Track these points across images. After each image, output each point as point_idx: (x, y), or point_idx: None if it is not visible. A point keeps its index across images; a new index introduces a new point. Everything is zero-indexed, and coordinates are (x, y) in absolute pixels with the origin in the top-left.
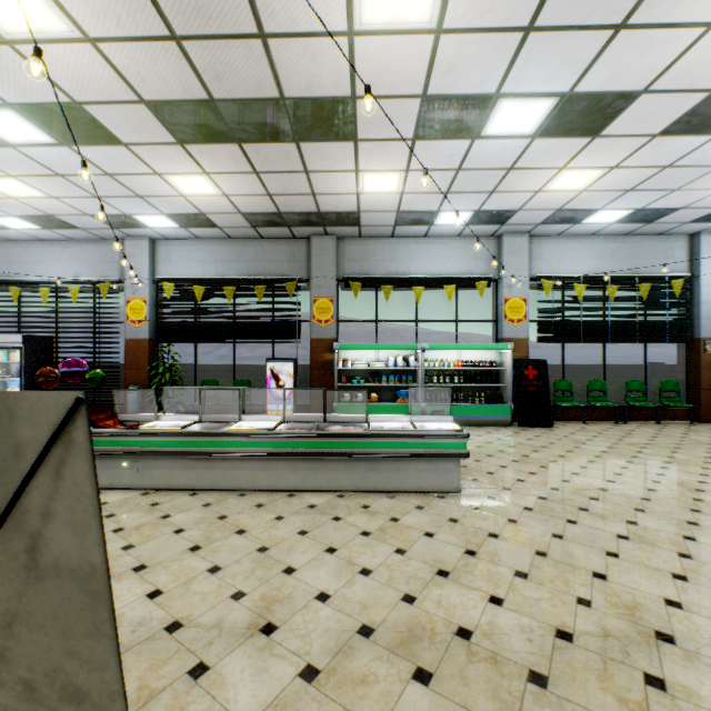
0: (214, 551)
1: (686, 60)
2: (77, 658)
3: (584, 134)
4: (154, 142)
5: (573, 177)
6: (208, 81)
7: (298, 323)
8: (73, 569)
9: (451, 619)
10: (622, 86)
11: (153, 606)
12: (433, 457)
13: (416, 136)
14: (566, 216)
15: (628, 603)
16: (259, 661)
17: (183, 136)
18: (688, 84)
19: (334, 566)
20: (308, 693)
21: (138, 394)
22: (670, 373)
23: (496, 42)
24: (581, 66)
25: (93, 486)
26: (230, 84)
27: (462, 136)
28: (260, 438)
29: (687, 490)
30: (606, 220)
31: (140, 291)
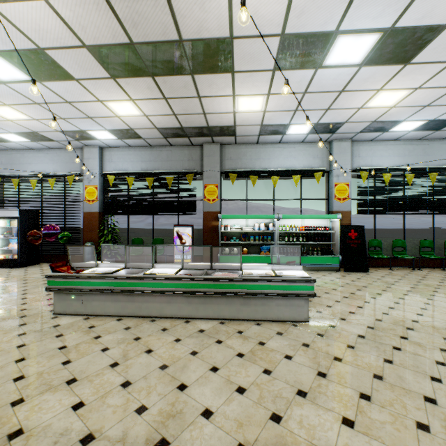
0: (128, 368)
1: None
2: None
3: (399, 62)
4: (96, 77)
5: (387, 96)
6: (128, 28)
7: (194, 201)
8: None
9: (312, 440)
10: (432, 20)
11: (75, 417)
12: (289, 296)
13: (275, 67)
14: (378, 126)
15: None
16: None
17: (114, 72)
18: None
19: (217, 383)
20: None
21: (91, 248)
22: (445, 235)
23: None
24: (403, 4)
25: None
26: (144, 30)
27: (309, 66)
28: (165, 280)
29: None
30: (406, 129)
31: (93, 181)
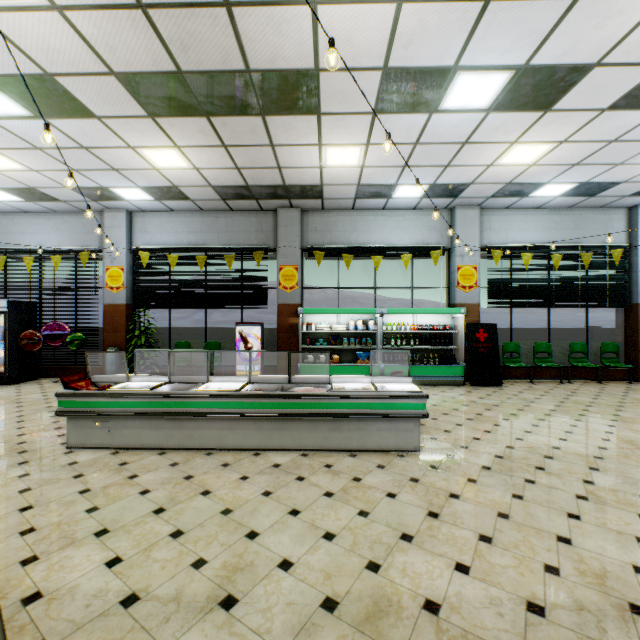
0: (178, 514)
1: (639, 32)
2: None
3: (537, 109)
4: (126, 115)
5: (524, 151)
6: (175, 52)
7: (265, 290)
8: None
9: (417, 590)
10: (576, 58)
11: (111, 575)
12: (394, 417)
13: (376, 109)
14: (514, 189)
15: (596, 571)
16: None
17: (154, 109)
18: (639, 57)
19: (298, 529)
20: None
21: (115, 356)
22: (605, 336)
23: (456, 12)
24: (538, 37)
25: None
26: (197, 56)
27: (421, 109)
28: (226, 399)
29: (636, 448)
30: (551, 193)
31: (118, 260)
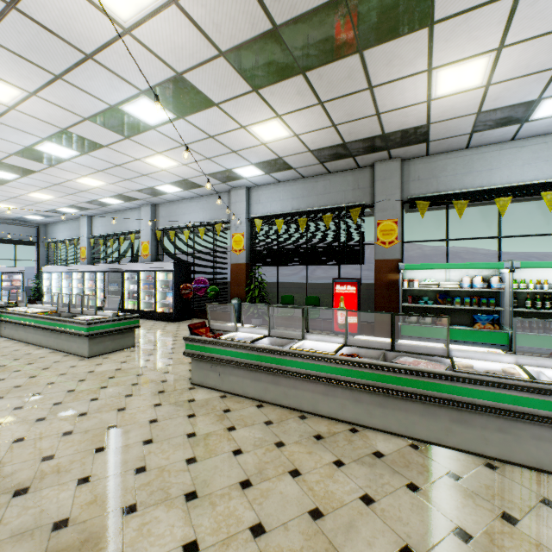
0: (263, 496)
1: None
2: None
3: None
4: (236, 95)
5: None
6: (269, 5)
7: (361, 246)
8: None
9: None
10: None
11: None
12: None
13: None
14: None
15: None
16: None
17: (256, 81)
18: None
19: None
20: None
21: (238, 305)
22: None
23: None
24: None
25: None
26: None
27: None
28: (320, 361)
29: None
30: None
31: (240, 228)
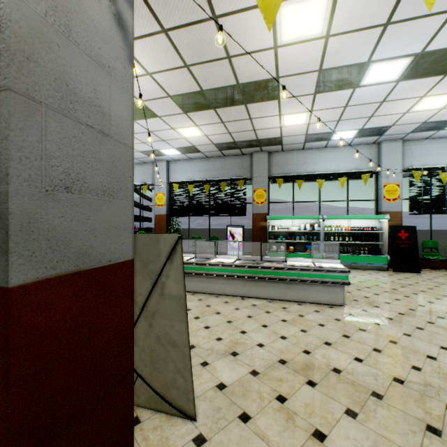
0: (206, 320)
1: None
2: (174, 329)
3: (437, 74)
4: (173, 114)
5: (433, 101)
6: (200, 82)
7: (245, 204)
8: (174, 296)
9: (330, 364)
10: None
11: None
12: (326, 283)
13: (316, 91)
14: (430, 125)
15: None
16: (231, 365)
17: (187, 109)
18: None
19: (266, 333)
20: (254, 380)
21: None
22: None
23: (365, 35)
24: (428, 36)
25: (182, 267)
26: (211, 82)
27: (347, 87)
28: (226, 267)
29: None
30: None
31: (162, 189)
